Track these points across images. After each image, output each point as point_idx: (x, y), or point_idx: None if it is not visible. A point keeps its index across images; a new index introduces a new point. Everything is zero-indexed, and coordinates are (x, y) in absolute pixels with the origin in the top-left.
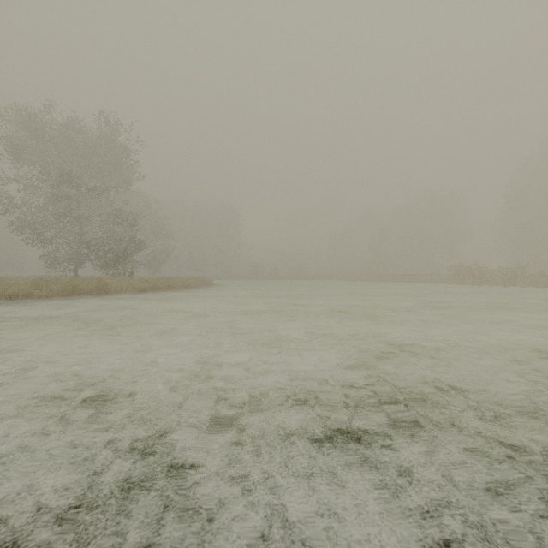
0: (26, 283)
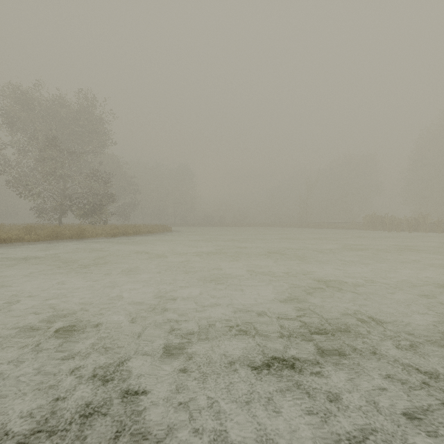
0: (19, 230)
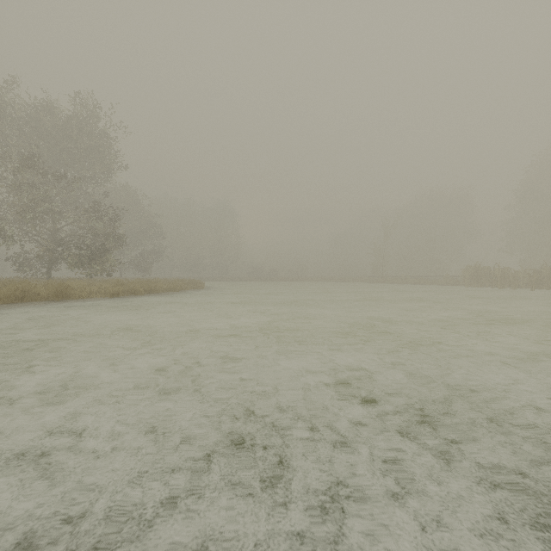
0: None
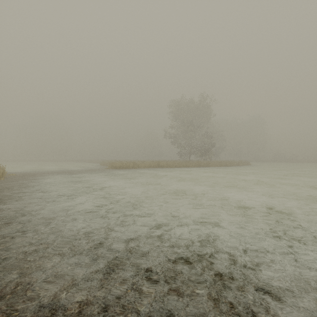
0: (186, 162)
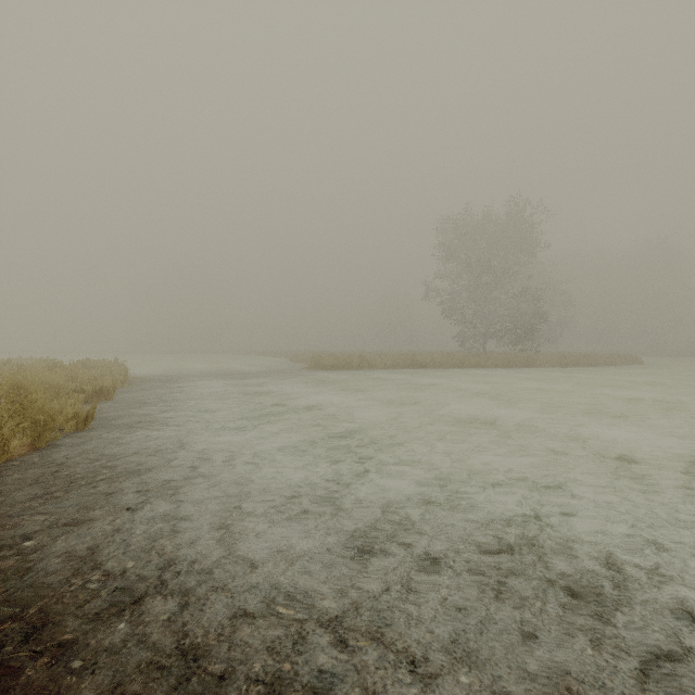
0: (478, 357)
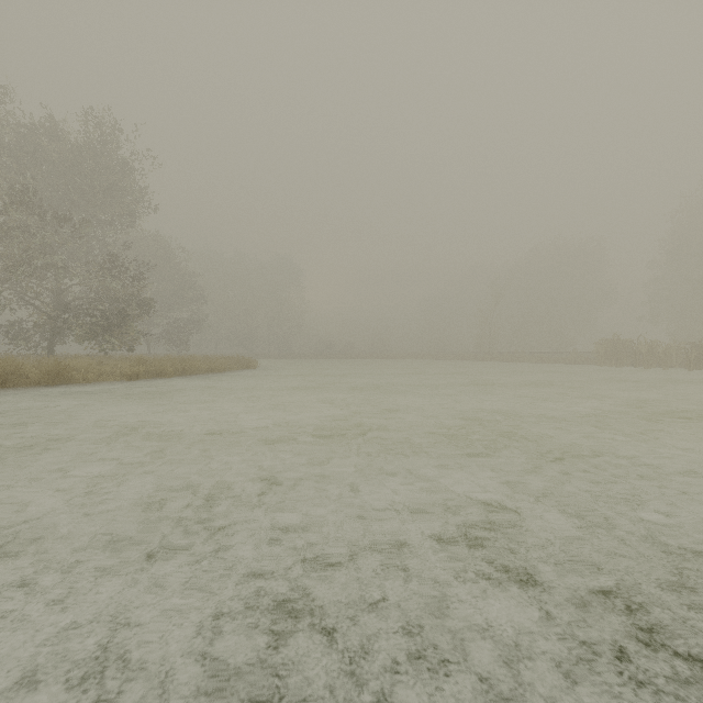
0: None
